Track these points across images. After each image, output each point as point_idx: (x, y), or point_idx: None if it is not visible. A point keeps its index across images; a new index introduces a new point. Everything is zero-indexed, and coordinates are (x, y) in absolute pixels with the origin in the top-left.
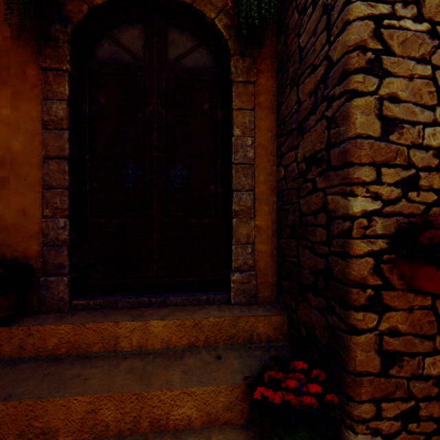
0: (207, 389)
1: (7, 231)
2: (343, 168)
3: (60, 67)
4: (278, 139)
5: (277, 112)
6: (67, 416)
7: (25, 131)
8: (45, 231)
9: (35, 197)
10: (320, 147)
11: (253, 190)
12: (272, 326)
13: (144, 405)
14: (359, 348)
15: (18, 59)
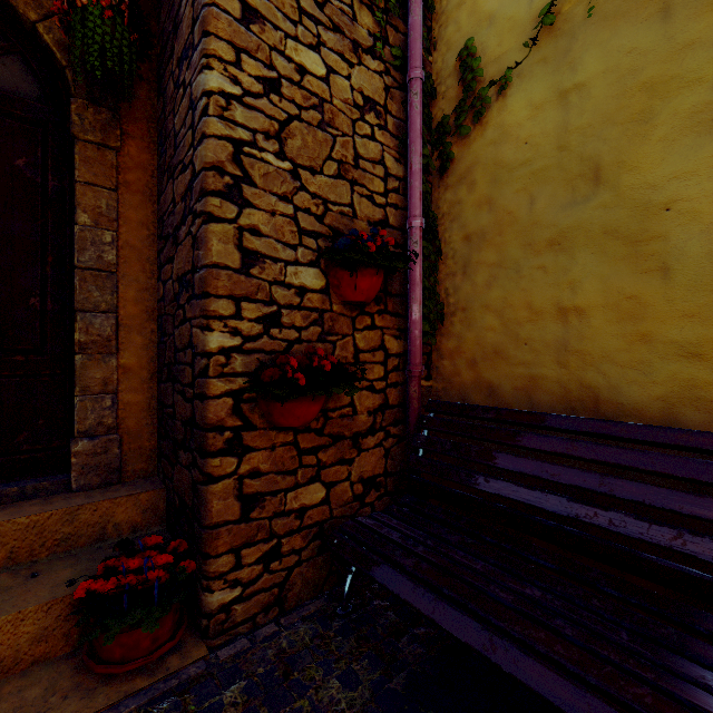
0: None
1: None
2: (202, 298)
3: None
4: (158, 241)
5: (157, 202)
6: None
7: None
8: None
9: None
10: (188, 268)
11: (115, 311)
12: (141, 509)
13: None
14: (217, 498)
15: None
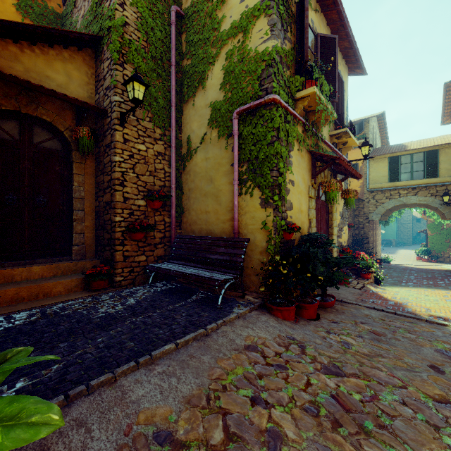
0: (68, 281)
1: None
2: (114, 209)
3: None
4: (96, 189)
5: (96, 177)
6: (4, 297)
7: None
8: None
9: None
10: (109, 200)
11: (84, 210)
12: (93, 265)
13: (41, 289)
14: (118, 255)
15: None
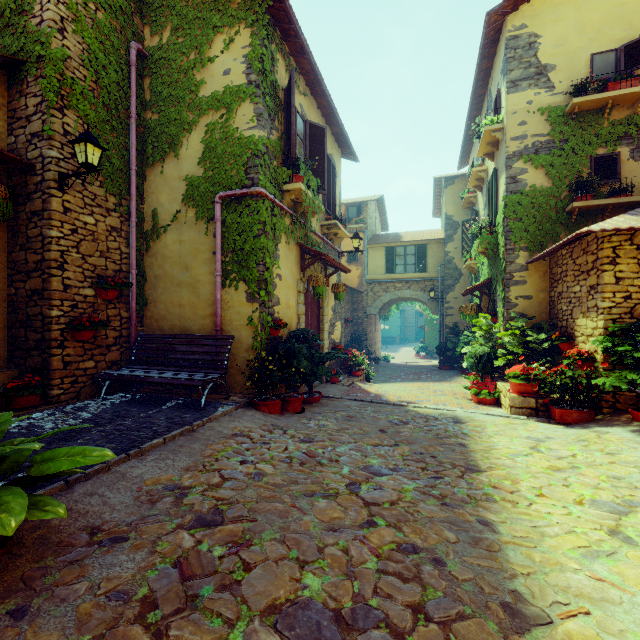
0: None
1: None
2: (49, 300)
3: None
4: (9, 270)
5: (8, 253)
6: None
7: None
8: None
9: None
10: (39, 288)
11: None
12: (8, 377)
13: None
14: (55, 361)
15: None
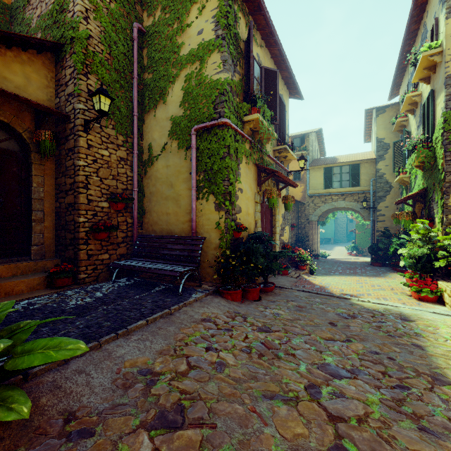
0: (30, 279)
1: None
2: (78, 210)
3: None
4: (56, 190)
5: (56, 179)
6: None
7: None
8: None
9: None
10: (72, 202)
11: (43, 210)
12: (54, 264)
13: (2, 288)
14: (82, 254)
15: None
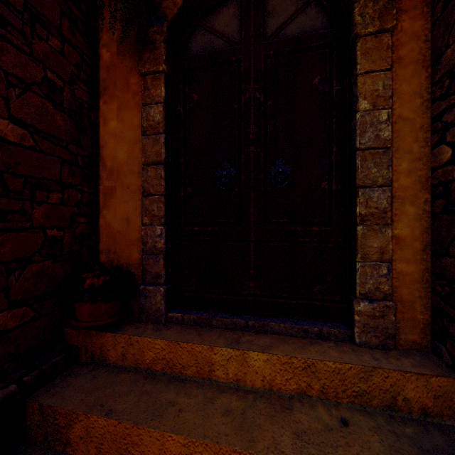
0: None
1: (115, 238)
2: None
3: (157, 69)
4: (434, 105)
5: (432, 64)
6: (161, 452)
7: (128, 140)
8: (144, 239)
9: (136, 205)
10: None
11: (390, 184)
12: (431, 393)
13: None
14: None
15: (122, 71)
